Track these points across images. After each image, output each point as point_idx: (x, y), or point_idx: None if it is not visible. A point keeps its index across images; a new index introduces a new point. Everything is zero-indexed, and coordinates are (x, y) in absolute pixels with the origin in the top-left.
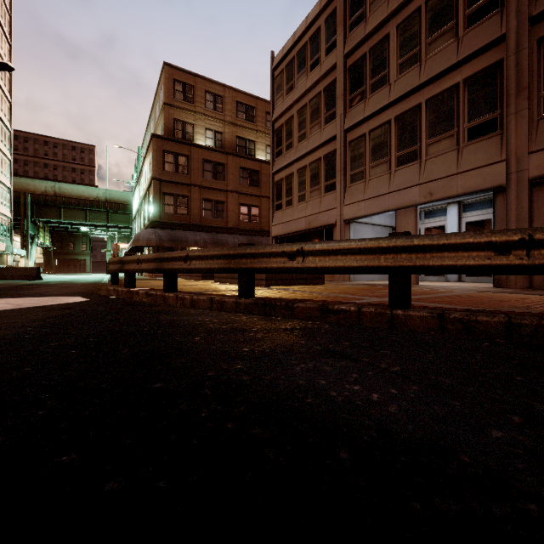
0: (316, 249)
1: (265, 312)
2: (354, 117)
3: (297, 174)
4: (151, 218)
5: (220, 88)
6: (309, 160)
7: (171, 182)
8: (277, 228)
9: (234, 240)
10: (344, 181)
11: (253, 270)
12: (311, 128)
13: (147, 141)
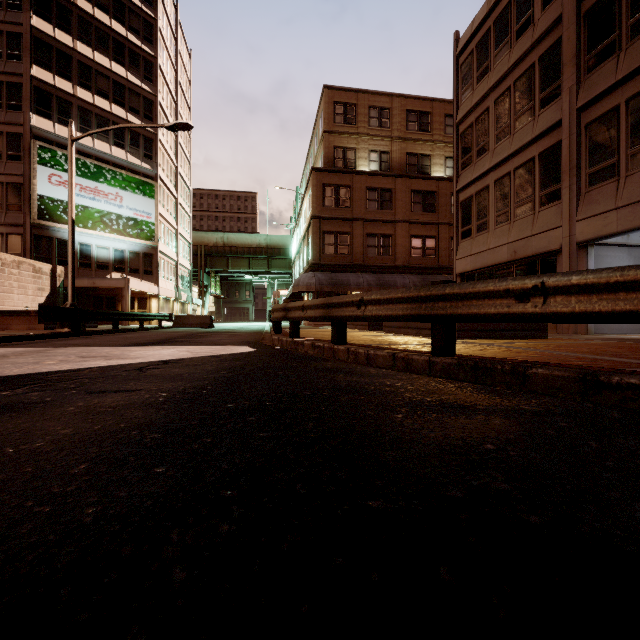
0: (572, 283)
1: (475, 378)
2: (597, 85)
3: (493, 187)
4: (311, 261)
5: (386, 99)
6: (514, 164)
7: (331, 218)
8: (463, 262)
9: (403, 280)
10: (577, 185)
11: (455, 318)
12: (517, 119)
13: (306, 178)
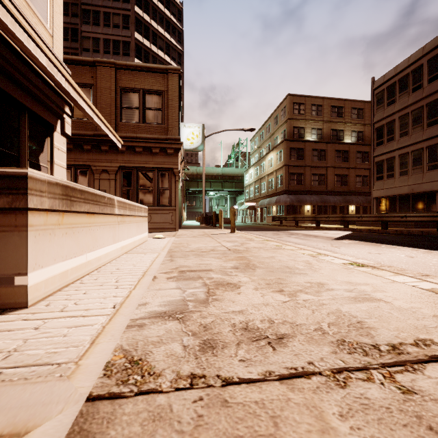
0: None
1: None
2: None
3: (398, 158)
4: (284, 189)
5: (320, 100)
6: (411, 149)
7: (294, 166)
8: (378, 192)
9: (333, 199)
10: None
11: None
12: (413, 129)
13: (260, 137)
